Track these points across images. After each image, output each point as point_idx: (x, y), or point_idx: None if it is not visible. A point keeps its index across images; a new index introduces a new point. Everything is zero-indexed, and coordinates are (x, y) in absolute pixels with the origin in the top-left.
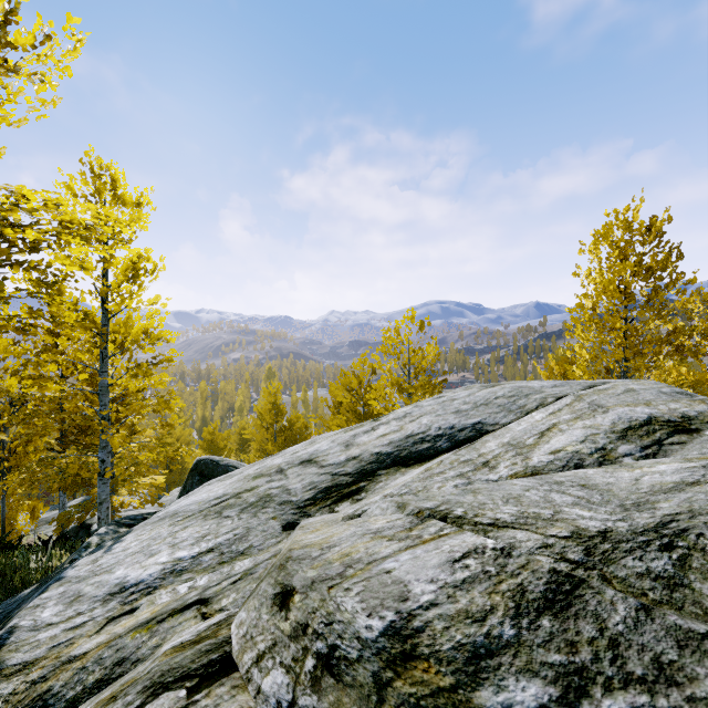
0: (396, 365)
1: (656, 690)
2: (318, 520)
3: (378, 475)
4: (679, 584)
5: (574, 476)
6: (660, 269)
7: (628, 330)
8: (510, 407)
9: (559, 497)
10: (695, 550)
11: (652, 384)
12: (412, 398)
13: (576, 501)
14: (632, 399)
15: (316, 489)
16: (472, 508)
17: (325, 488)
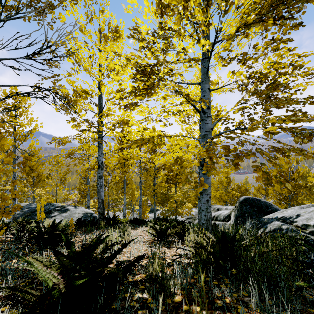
0: None
1: None
2: None
3: None
4: None
5: None
6: None
7: None
8: None
9: None
10: None
11: None
12: None
13: None
14: None
15: None
16: None
17: None
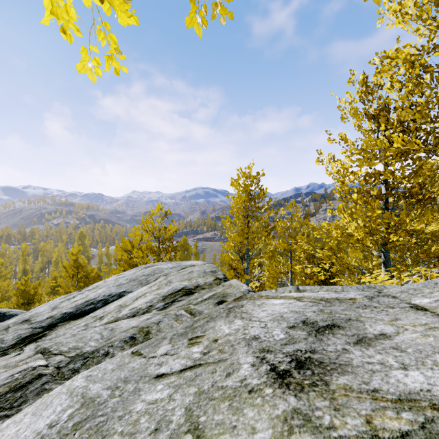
0: (151, 237)
1: (12, 409)
2: (5, 357)
3: (57, 326)
4: (77, 371)
5: (117, 324)
6: (257, 198)
7: (244, 227)
8: (143, 282)
9: (97, 336)
10: (92, 358)
11: (207, 266)
12: (159, 257)
13: (99, 338)
14: (186, 277)
15: (20, 338)
16: (60, 346)
17: (25, 337)
